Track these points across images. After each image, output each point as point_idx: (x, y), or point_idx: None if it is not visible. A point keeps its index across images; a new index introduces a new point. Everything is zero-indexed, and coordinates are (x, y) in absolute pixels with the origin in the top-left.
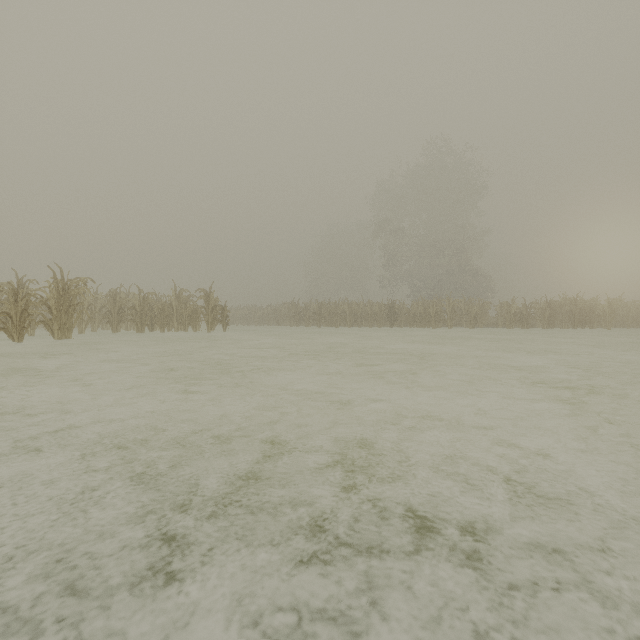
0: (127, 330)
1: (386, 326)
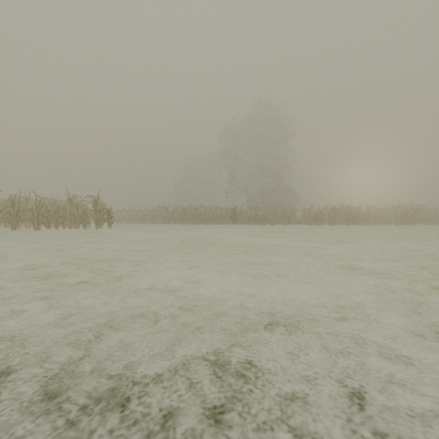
0: (27, 228)
1: (230, 224)
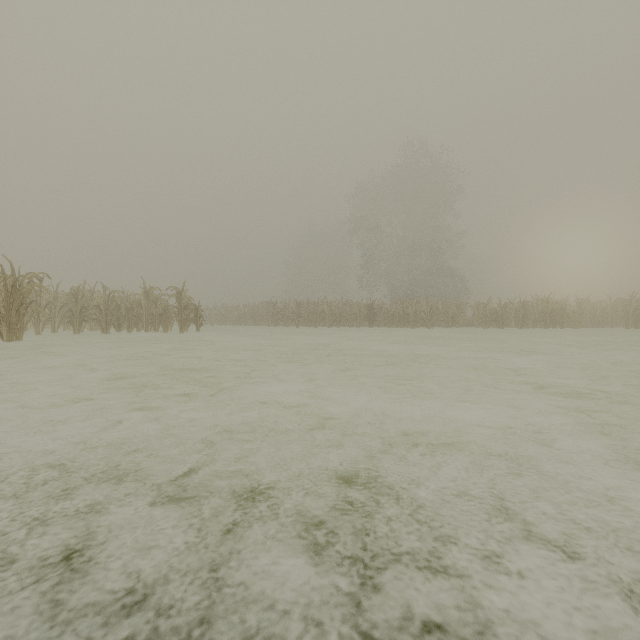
0: (92, 331)
1: (365, 326)
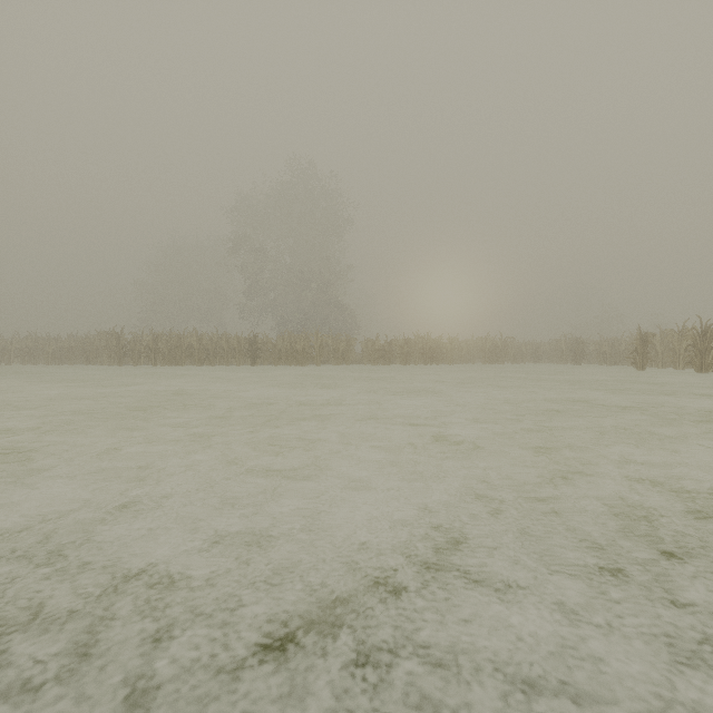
0: None
1: (247, 364)
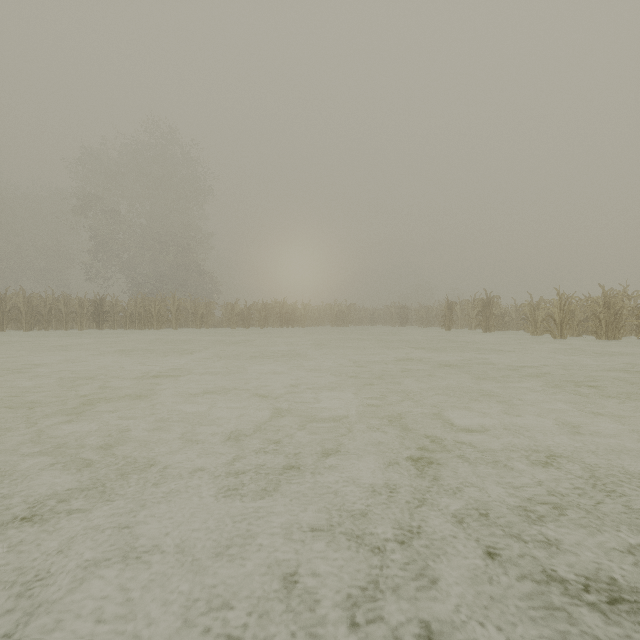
0: None
1: (92, 328)
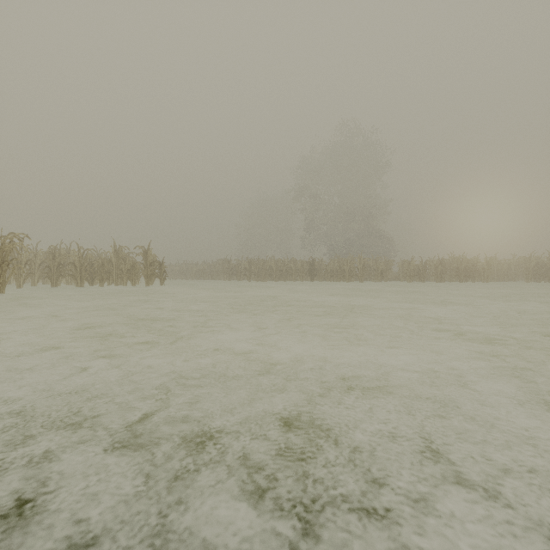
0: (68, 284)
1: (307, 280)
